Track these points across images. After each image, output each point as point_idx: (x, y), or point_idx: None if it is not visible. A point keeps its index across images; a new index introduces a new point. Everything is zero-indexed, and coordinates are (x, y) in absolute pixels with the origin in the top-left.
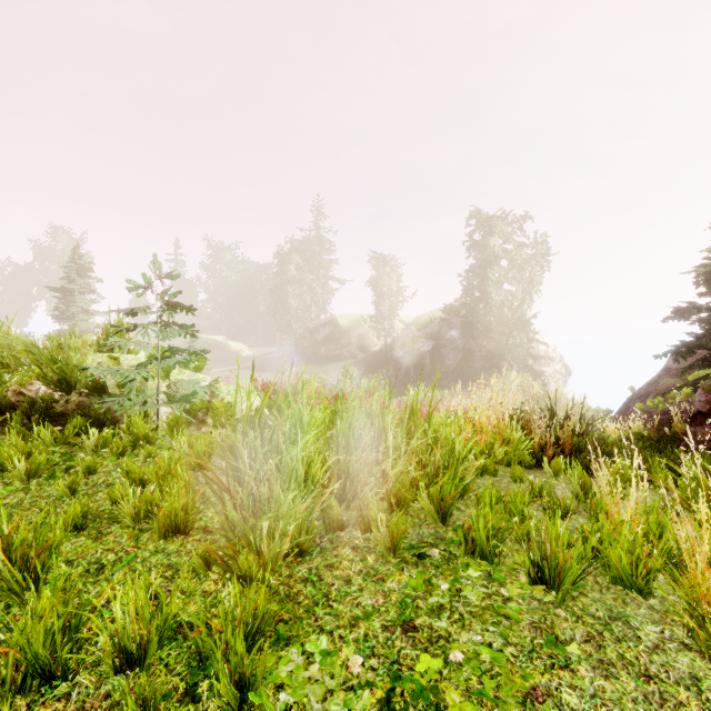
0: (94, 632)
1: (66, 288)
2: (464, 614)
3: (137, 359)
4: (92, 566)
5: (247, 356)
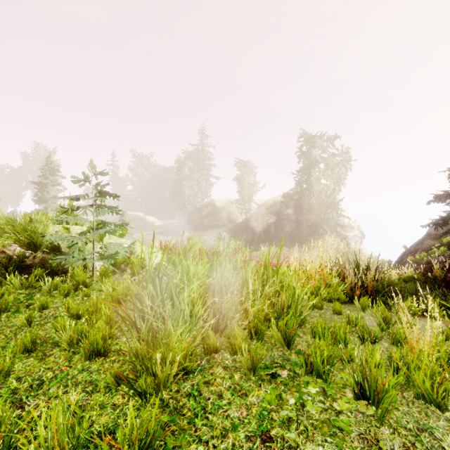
0: (28, 440)
1: (42, 182)
2: (308, 426)
3: (81, 229)
4: (35, 382)
5: (157, 225)
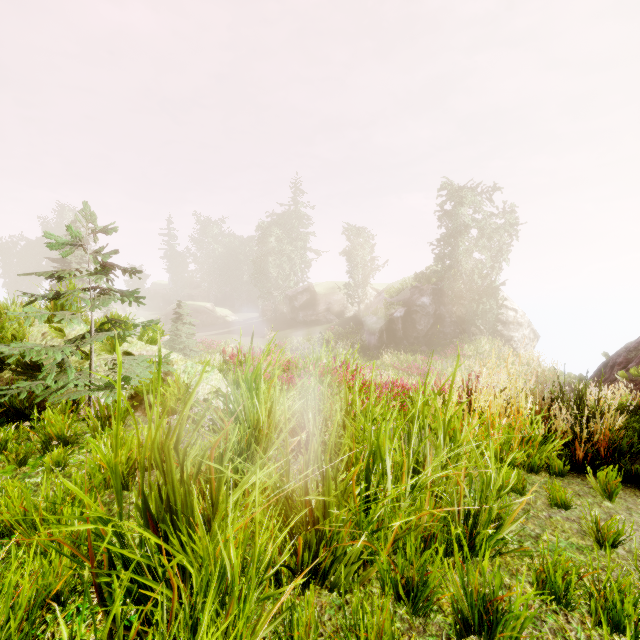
0: None
1: (64, 259)
2: None
3: (85, 330)
4: None
5: (232, 320)
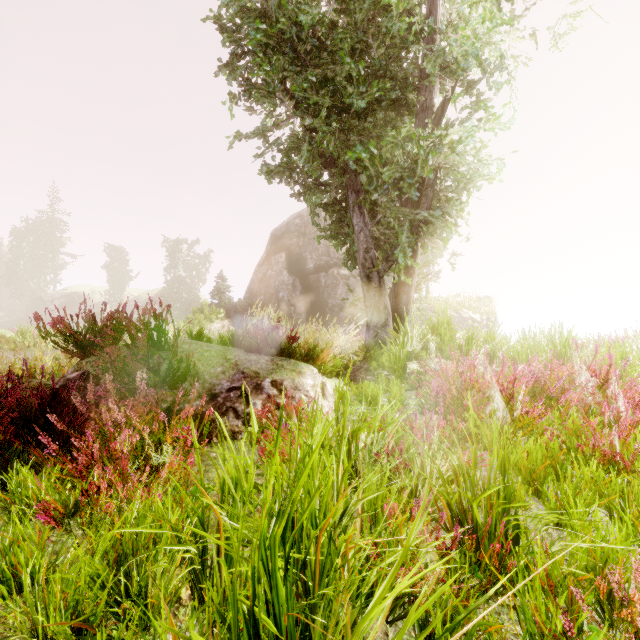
0: None
1: None
2: None
3: None
4: None
5: None
